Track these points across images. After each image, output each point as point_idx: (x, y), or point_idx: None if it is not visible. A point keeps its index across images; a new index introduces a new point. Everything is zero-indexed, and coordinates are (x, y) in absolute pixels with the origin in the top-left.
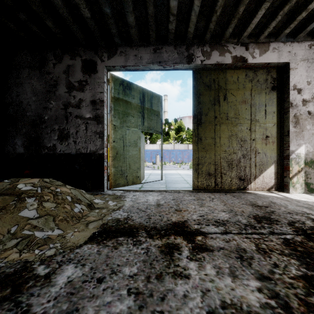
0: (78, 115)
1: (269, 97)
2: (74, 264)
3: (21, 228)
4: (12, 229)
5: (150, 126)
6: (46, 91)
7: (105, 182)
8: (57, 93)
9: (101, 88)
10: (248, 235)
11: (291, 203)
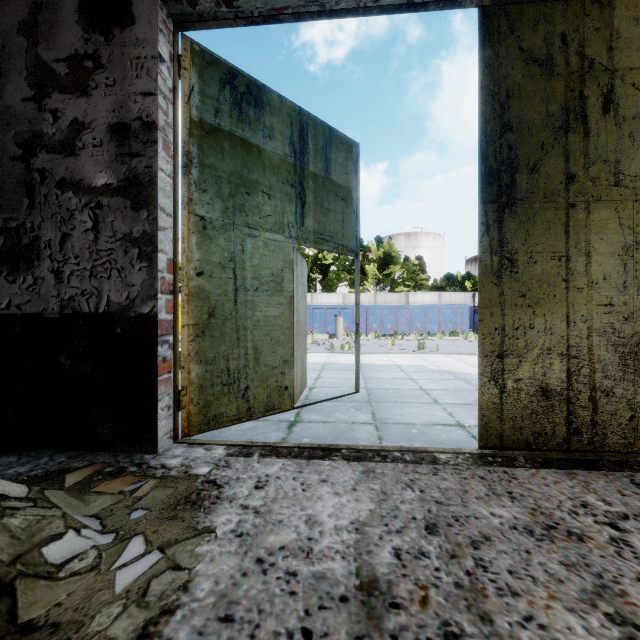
0: (69, 179)
1: None
2: None
3: None
4: None
5: (323, 230)
6: None
7: (164, 418)
8: None
9: (146, 79)
10: None
11: None
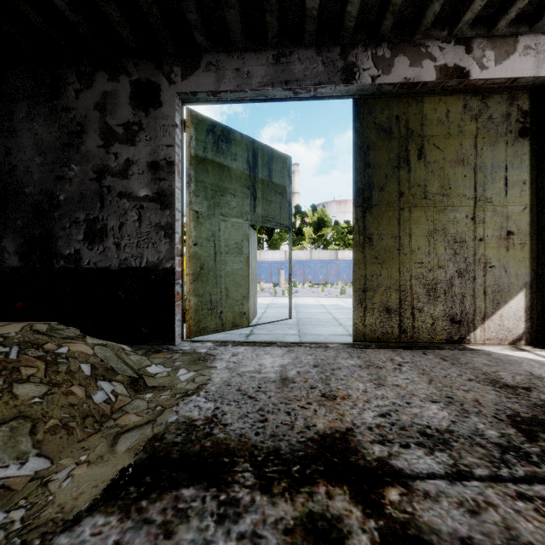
0: (124, 192)
1: (513, 152)
2: None
3: None
4: None
5: (267, 214)
6: (62, 146)
7: (178, 326)
8: (82, 148)
9: (169, 137)
10: (522, 485)
11: None
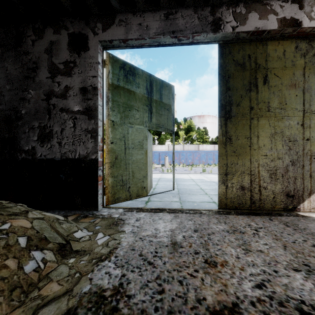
0: (64, 108)
1: None
2: None
3: None
4: None
5: (159, 123)
6: (24, 77)
7: (100, 198)
8: (36, 79)
9: (93, 71)
10: None
11: None
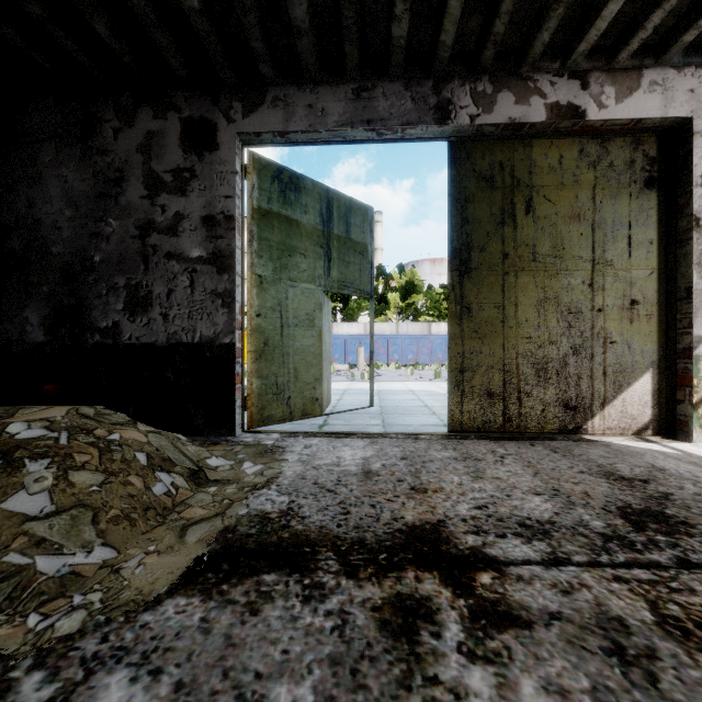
0: (173, 252)
1: (638, 206)
2: (129, 670)
3: (3, 547)
4: None
5: (345, 279)
6: (98, 196)
7: (238, 414)
8: (122, 199)
9: (227, 187)
10: (620, 570)
11: None
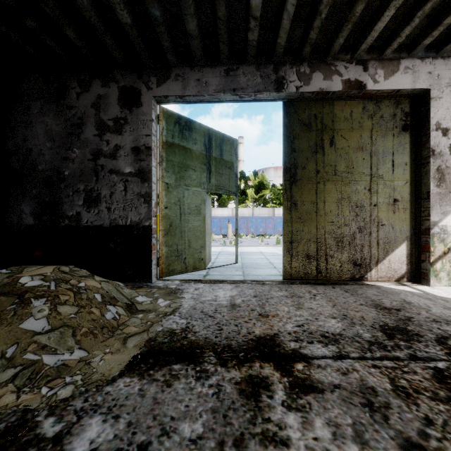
0: (114, 169)
1: (398, 142)
2: (101, 416)
3: (23, 350)
4: (8, 352)
5: (219, 184)
6: (67, 134)
7: (154, 269)
8: (82, 137)
9: (147, 129)
10: (376, 361)
11: (436, 304)
